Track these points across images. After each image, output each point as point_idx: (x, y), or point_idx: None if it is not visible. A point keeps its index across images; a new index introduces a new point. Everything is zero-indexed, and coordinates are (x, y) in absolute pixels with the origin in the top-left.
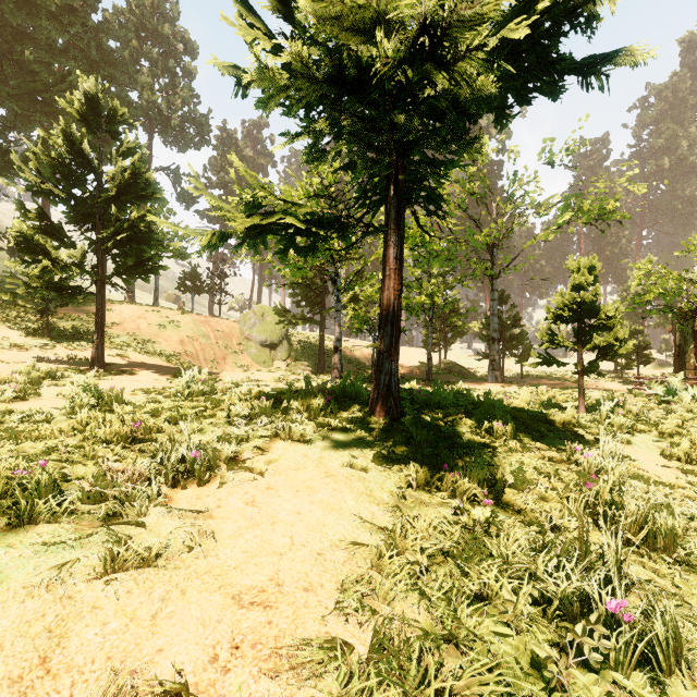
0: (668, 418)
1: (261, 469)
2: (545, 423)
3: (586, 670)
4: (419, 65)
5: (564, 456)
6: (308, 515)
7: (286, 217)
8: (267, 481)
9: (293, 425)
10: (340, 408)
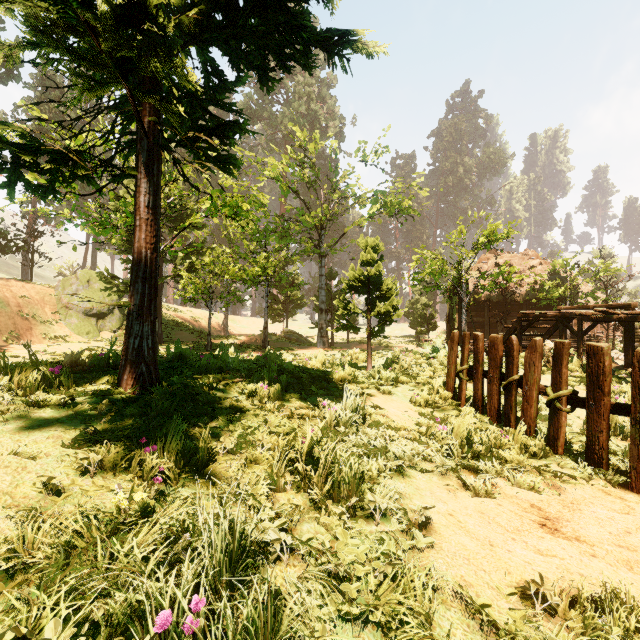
0: (425, 371)
1: None
2: (324, 380)
3: None
4: None
5: (317, 411)
6: None
7: None
8: None
9: None
10: (87, 379)
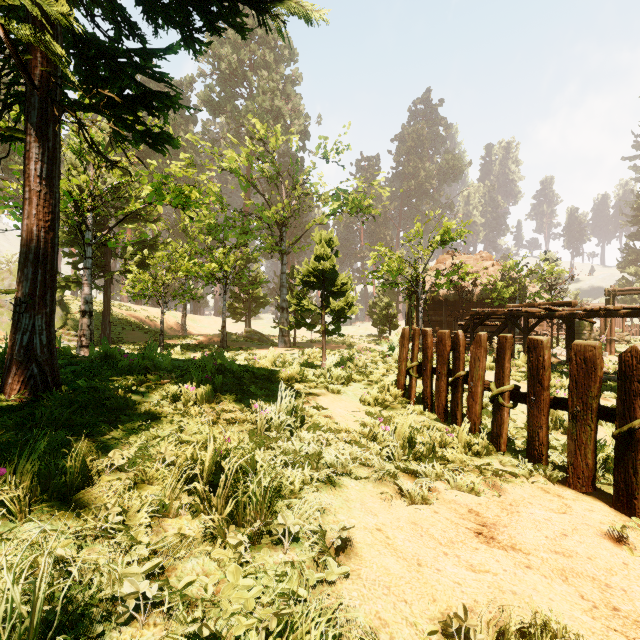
0: (379, 368)
1: None
2: (268, 380)
3: None
4: None
5: (249, 415)
6: None
7: None
8: None
9: None
10: None
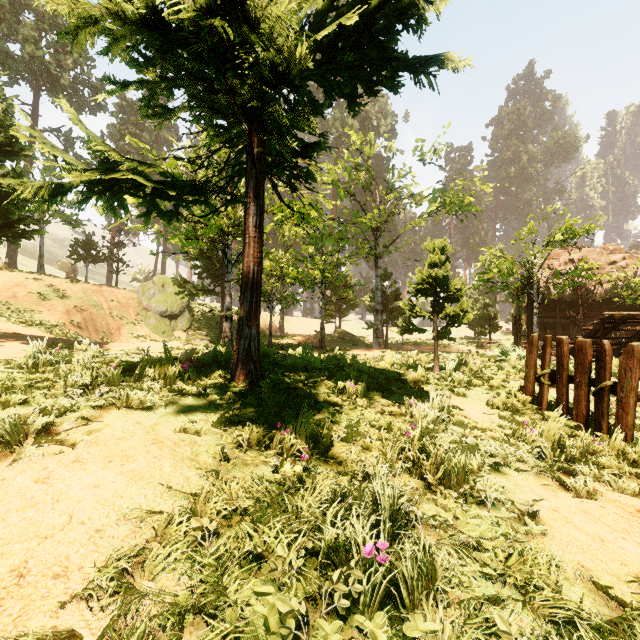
0: (497, 374)
1: (74, 441)
2: (398, 381)
3: (340, 618)
4: (234, 23)
5: (403, 410)
6: (107, 488)
7: (131, 175)
8: (77, 454)
9: (133, 392)
10: (203, 374)
